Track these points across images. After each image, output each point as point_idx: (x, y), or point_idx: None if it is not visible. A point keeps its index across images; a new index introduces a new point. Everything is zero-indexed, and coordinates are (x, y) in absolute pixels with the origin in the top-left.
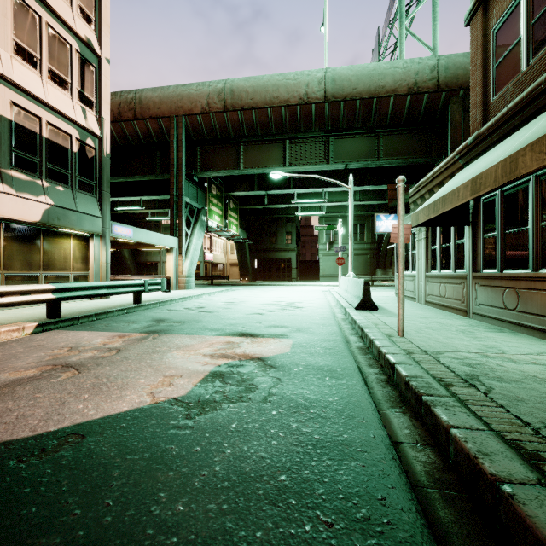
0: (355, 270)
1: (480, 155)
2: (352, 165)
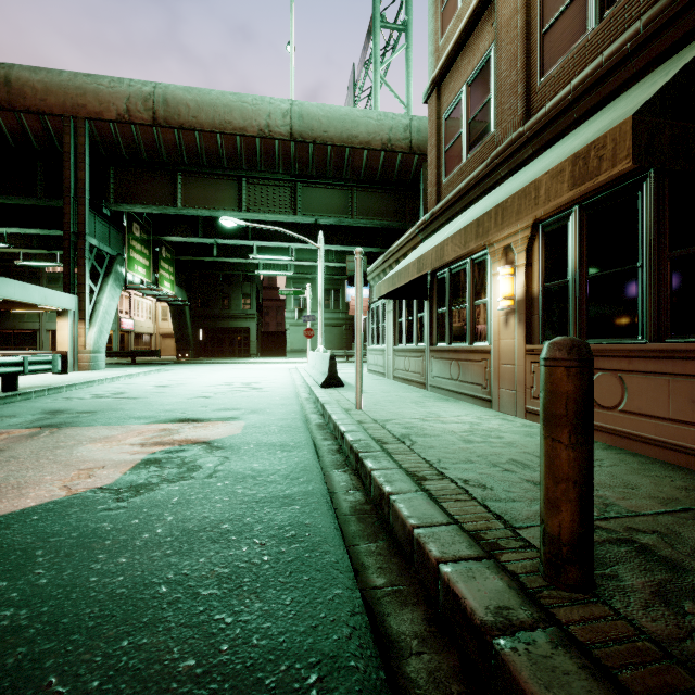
0: (329, 343)
1: (434, 233)
2: (323, 220)
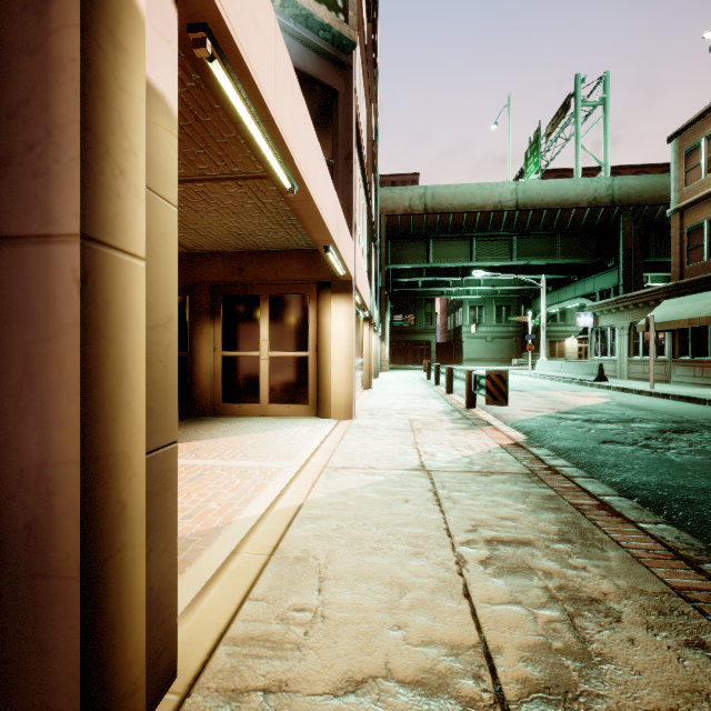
0: (500, 353)
1: (679, 295)
2: (534, 262)
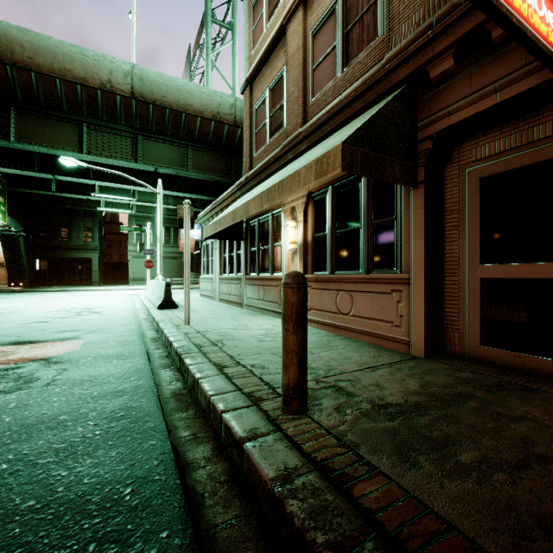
0: (169, 273)
1: (248, 192)
2: (163, 169)
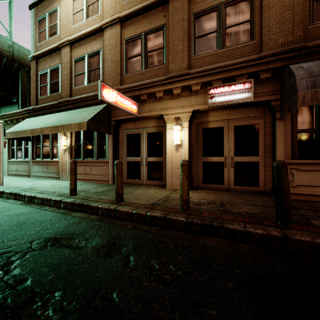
0: None
1: (35, 116)
2: None
